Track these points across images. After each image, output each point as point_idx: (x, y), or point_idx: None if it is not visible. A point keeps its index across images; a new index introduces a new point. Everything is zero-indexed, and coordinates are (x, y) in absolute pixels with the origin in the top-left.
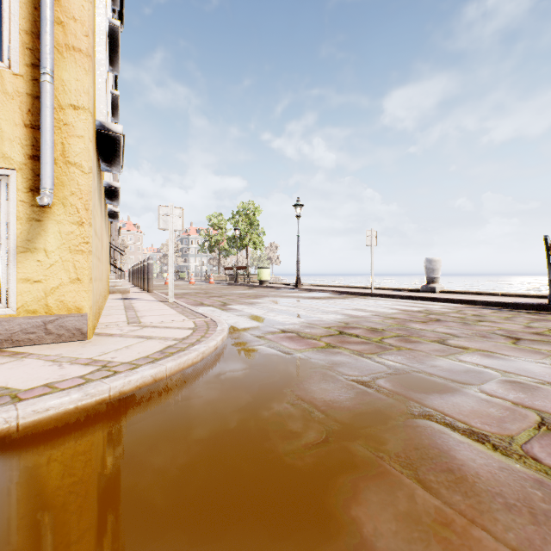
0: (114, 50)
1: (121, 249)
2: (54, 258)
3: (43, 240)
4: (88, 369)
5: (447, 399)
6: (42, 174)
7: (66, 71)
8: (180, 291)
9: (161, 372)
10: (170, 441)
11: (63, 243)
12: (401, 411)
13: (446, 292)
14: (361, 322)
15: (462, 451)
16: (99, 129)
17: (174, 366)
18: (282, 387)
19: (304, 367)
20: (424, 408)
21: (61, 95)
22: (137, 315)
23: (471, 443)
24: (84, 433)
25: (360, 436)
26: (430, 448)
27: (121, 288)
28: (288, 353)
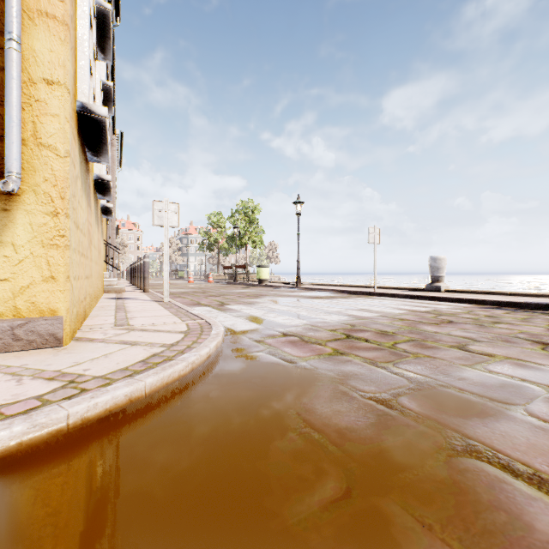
0: (105, 36)
1: (121, 248)
2: (24, 253)
3: (10, 233)
4: (50, 386)
5: (491, 425)
6: (7, 155)
7: (38, 40)
8: (178, 290)
9: (138, 390)
10: (137, 495)
11: (34, 236)
12: (438, 444)
13: (451, 291)
14: (368, 324)
15: (539, 515)
16: (80, 111)
17: (155, 381)
18: (286, 408)
19: (310, 379)
20: (467, 440)
21: (32, 68)
22: (127, 316)
23: (547, 500)
24: (25, 481)
25: (393, 488)
26: (493, 510)
27: (116, 287)
28: (291, 361)
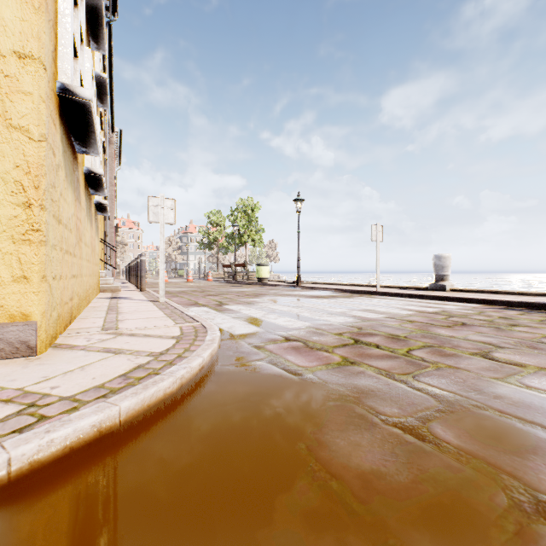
0: (97, 23)
1: (121, 246)
2: None
3: None
4: (3, 412)
5: None
6: None
7: (8, 8)
8: (176, 289)
9: (111, 417)
10: None
11: (3, 230)
12: (498, 500)
13: (457, 290)
14: (376, 326)
15: None
16: (61, 93)
17: (134, 404)
18: (293, 440)
19: (319, 398)
20: (533, 493)
21: (0, 38)
22: (117, 318)
23: None
24: None
25: None
26: None
27: (112, 286)
28: (296, 373)
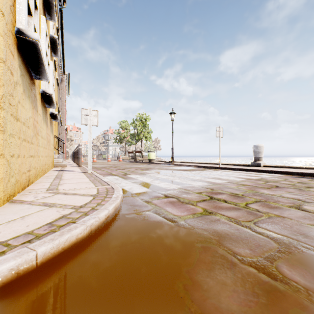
0: (50, 2)
1: (69, 141)
2: None
3: None
4: None
5: None
6: None
7: None
8: (100, 165)
9: (28, 260)
10: None
11: None
12: None
13: (267, 166)
14: (222, 188)
15: None
16: (18, 34)
17: (49, 248)
18: (172, 279)
19: (190, 240)
20: None
21: None
22: (59, 183)
23: None
24: None
25: None
26: None
27: (62, 164)
28: (173, 220)
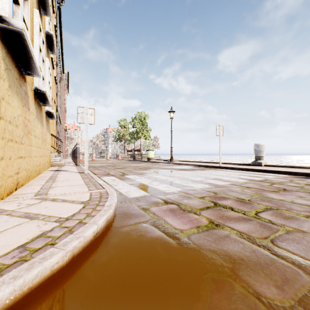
0: None
1: (69, 140)
2: None
3: None
4: None
5: None
6: None
7: None
8: (98, 164)
9: None
10: None
11: None
12: None
13: (269, 165)
14: (225, 191)
15: None
16: None
17: (8, 293)
18: None
19: (197, 269)
20: None
21: None
22: (51, 186)
23: None
24: None
25: None
26: None
27: (59, 163)
28: (174, 236)
